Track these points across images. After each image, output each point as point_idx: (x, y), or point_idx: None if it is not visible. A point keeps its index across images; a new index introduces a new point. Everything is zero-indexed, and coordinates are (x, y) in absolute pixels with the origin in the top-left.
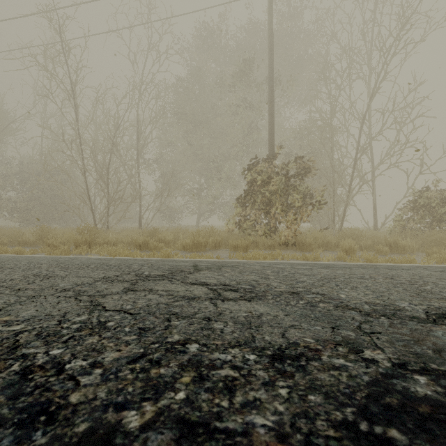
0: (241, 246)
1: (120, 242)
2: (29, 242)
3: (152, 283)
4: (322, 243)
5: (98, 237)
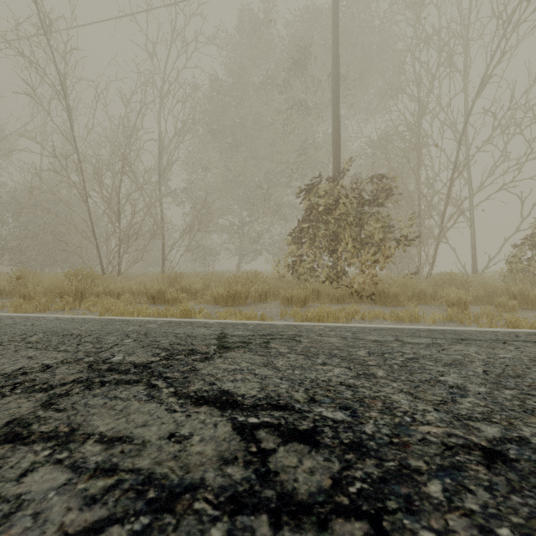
0: (297, 298)
1: (130, 292)
2: (5, 292)
3: (98, 400)
4: (412, 294)
5: (97, 285)
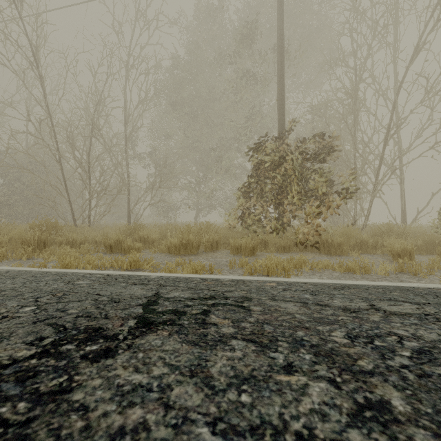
0: (246, 247)
1: (93, 242)
2: None
3: None
4: (353, 243)
5: (61, 235)
